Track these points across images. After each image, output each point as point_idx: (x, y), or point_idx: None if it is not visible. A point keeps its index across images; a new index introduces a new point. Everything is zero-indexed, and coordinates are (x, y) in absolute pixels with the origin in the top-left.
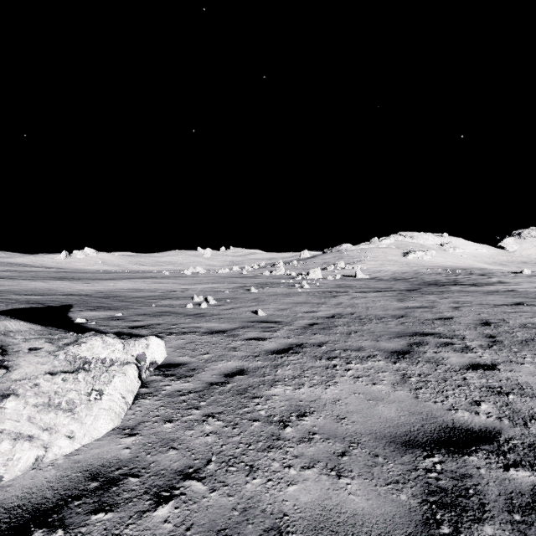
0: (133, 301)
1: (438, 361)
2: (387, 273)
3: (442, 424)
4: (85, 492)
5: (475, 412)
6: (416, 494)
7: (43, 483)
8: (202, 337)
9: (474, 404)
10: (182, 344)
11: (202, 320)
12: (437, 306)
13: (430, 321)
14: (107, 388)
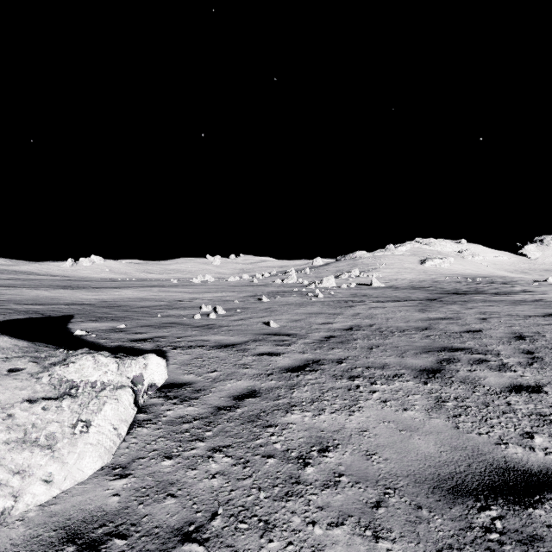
0: (138, 311)
1: (474, 381)
2: (404, 281)
3: (493, 463)
4: None
5: (529, 447)
6: None
7: (7, 547)
8: (209, 351)
9: (526, 436)
10: (187, 360)
11: (210, 332)
12: (463, 318)
13: (458, 334)
14: (96, 417)
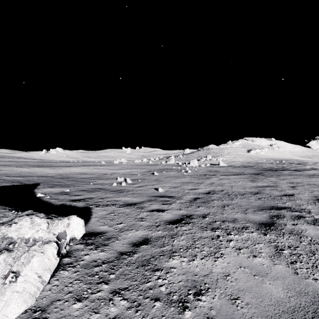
0: (79, 181)
1: (299, 233)
2: (238, 162)
3: None
4: None
5: None
6: None
7: None
8: (119, 208)
9: None
10: (104, 215)
11: (121, 195)
12: (279, 186)
13: (279, 197)
14: (24, 268)
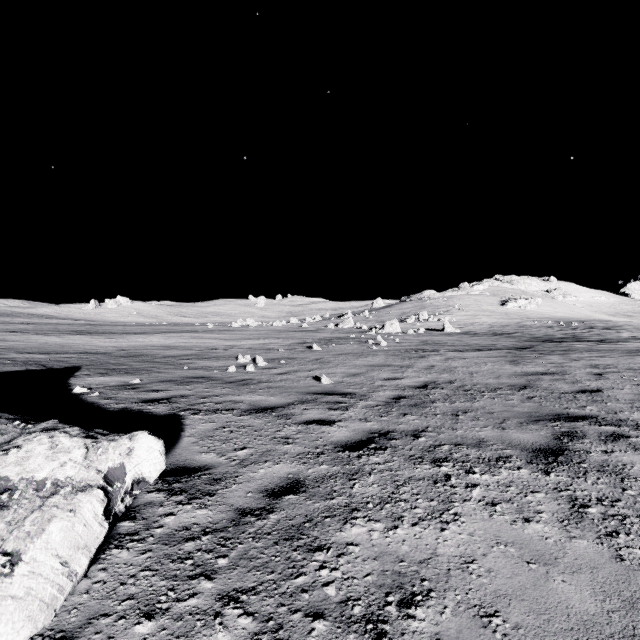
0: (161, 362)
1: (619, 470)
2: (482, 326)
3: None
4: None
5: None
6: None
7: None
8: (240, 417)
9: None
10: (209, 430)
11: (244, 390)
12: (570, 372)
13: (570, 395)
14: (31, 546)
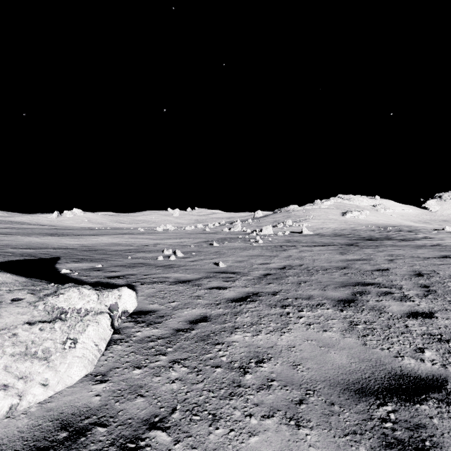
0: (112, 254)
1: (380, 309)
2: (328, 230)
3: (391, 371)
4: (53, 443)
5: (420, 359)
6: (374, 446)
7: (15, 433)
8: (170, 286)
9: (418, 351)
10: (152, 293)
11: (170, 271)
12: (374, 259)
13: (370, 272)
14: (81, 336)
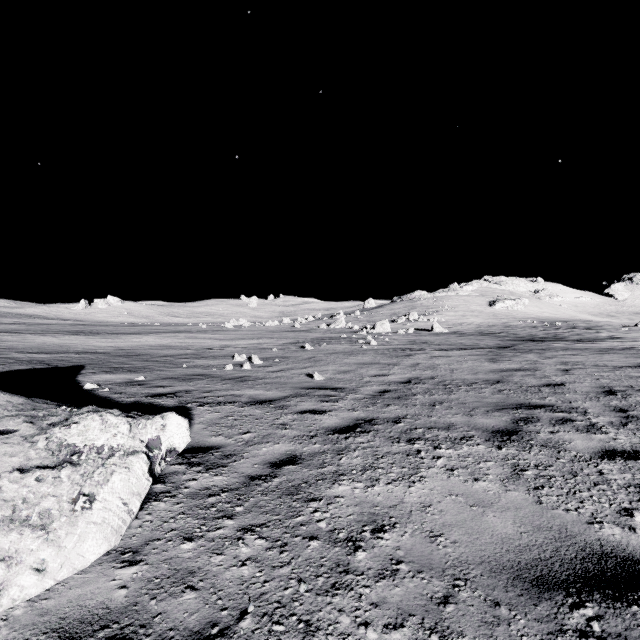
0: (160, 361)
1: (558, 445)
2: (470, 326)
3: (585, 547)
4: None
5: (629, 527)
6: None
7: None
8: (242, 408)
9: (624, 513)
10: (216, 419)
11: (243, 386)
12: (541, 369)
13: (536, 388)
14: (102, 490)
